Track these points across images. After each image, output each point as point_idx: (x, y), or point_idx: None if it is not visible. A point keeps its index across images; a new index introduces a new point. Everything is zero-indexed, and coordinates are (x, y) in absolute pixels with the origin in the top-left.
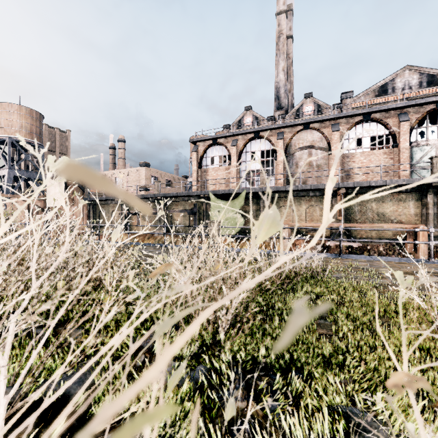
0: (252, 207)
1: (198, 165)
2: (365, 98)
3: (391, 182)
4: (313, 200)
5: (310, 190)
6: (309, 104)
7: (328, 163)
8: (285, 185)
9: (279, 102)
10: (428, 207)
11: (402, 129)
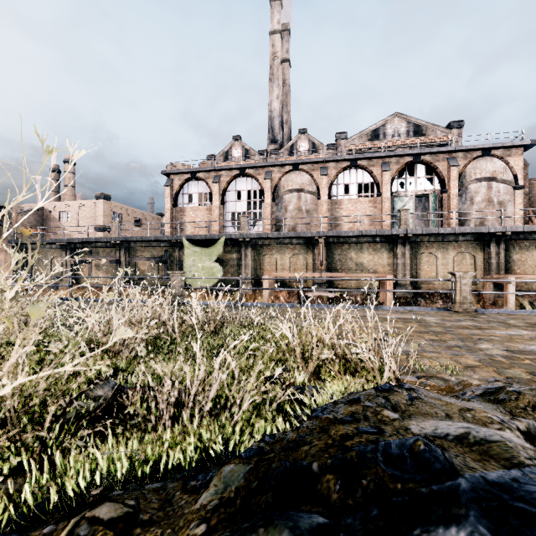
0: (233, 255)
1: (172, 203)
2: (358, 141)
3: (366, 232)
4: (297, 248)
5: (293, 238)
6: (304, 141)
7: (317, 208)
8: (273, 230)
9: (273, 135)
10: (397, 258)
11: (384, 179)
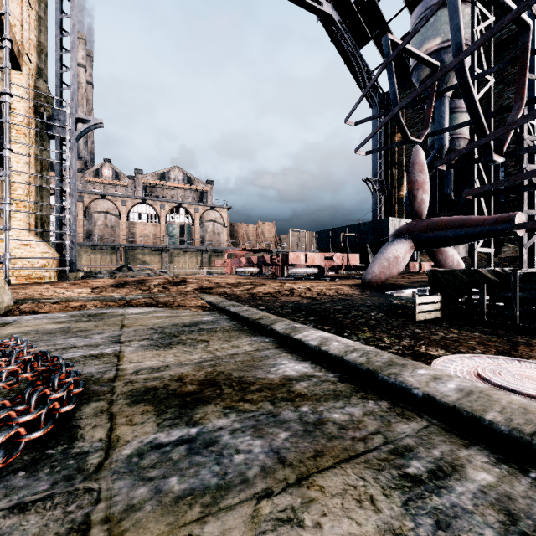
0: None
1: None
2: (152, 178)
3: (146, 245)
4: (106, 252)
5: (103, 246)
6: (108, 168)
7: (119, 226)
8: (85, 237)
9: (78, 152)
10: (163, 258)
11: (162, 214)
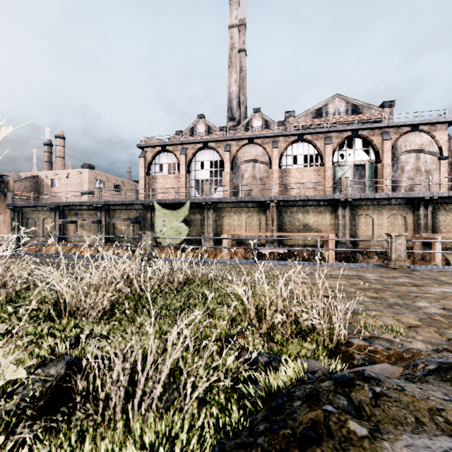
0: (197, 217)
1: (146, 172)
2: (304, 119)
3: (311, 197)
4: (252, 211)
5: (249, 202)
6: (258, 118)
7: (269, 176)
8: (231, 195)
9: (232, 113)
10: (338, 219)
11: (326, 151)
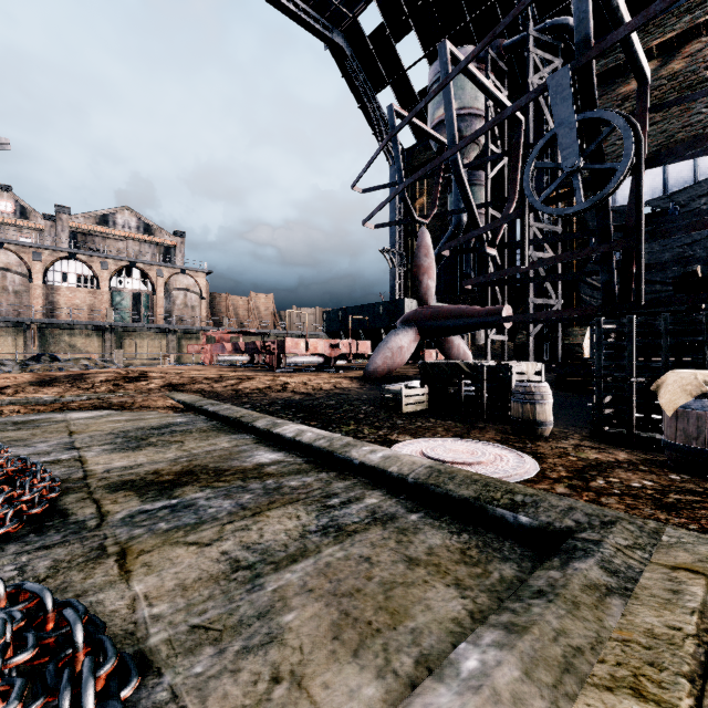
0: None
1: None
2: (85, 221)
3: (78, 322)
4: (5, 331)
5: (1, 321)
6: (8, 200)
7: (29, 291)
8: None
9: None
10: (106, 342)
11: (103, 276)
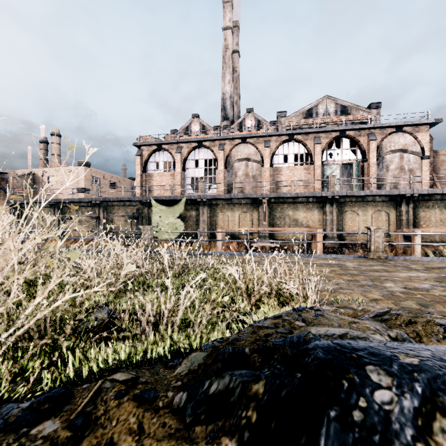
0: (192, 213)
1: (142, 170)
2: (295, 119)
3: (300, 194)
4: (245, 207)
5: (242, 199)
6: (251, 118)
7: (261, 174)
8: (225, 192)
9: (225, 113)
10: (326, 215)
11: (316, 150)
